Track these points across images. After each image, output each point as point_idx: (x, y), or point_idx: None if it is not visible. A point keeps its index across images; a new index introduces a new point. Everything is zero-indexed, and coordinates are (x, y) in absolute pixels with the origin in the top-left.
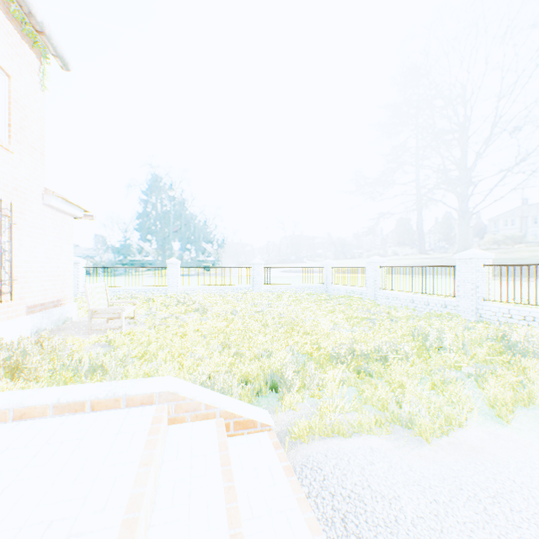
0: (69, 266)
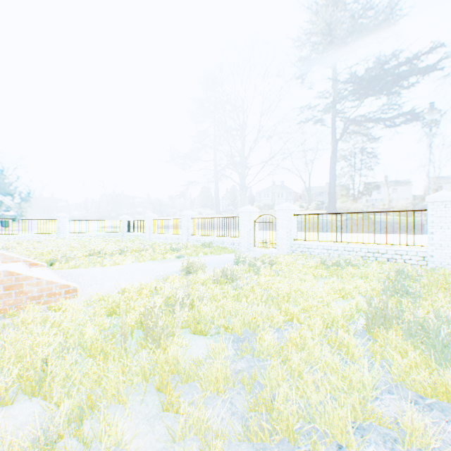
0: None
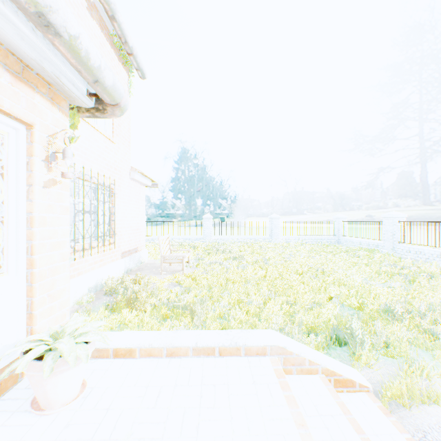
0: (143, 222)
